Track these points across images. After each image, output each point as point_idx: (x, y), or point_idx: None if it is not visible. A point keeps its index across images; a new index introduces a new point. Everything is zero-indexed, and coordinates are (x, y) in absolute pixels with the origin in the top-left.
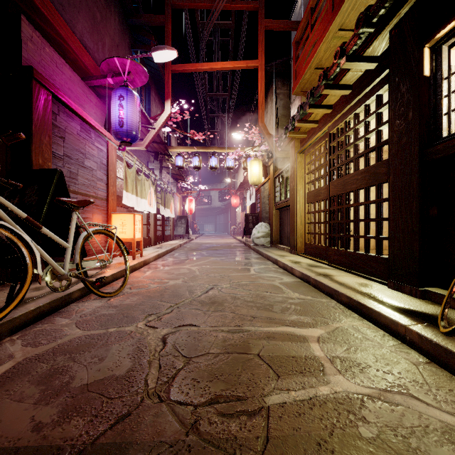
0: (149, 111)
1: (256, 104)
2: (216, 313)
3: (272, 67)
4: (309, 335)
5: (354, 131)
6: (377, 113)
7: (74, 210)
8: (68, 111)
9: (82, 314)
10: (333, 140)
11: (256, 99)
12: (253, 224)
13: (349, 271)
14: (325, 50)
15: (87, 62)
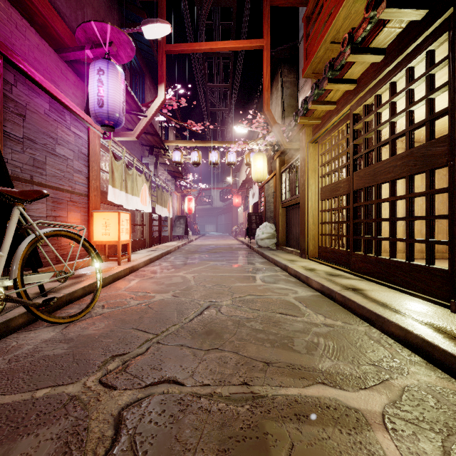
0: (143, 101)
1: (259, 96)
2: (211, 355)
3: (278, 52)
4: (365, 408)
5: (390, 105)
6: (429, 75)
7: (15, 204)
8: (31, 84)
9: (13, 356)
10: (357, 122)
11: (259, 90)
12: (256, 224)
13: (383, 283)
14: (345, 18)
15: (61, 29)
